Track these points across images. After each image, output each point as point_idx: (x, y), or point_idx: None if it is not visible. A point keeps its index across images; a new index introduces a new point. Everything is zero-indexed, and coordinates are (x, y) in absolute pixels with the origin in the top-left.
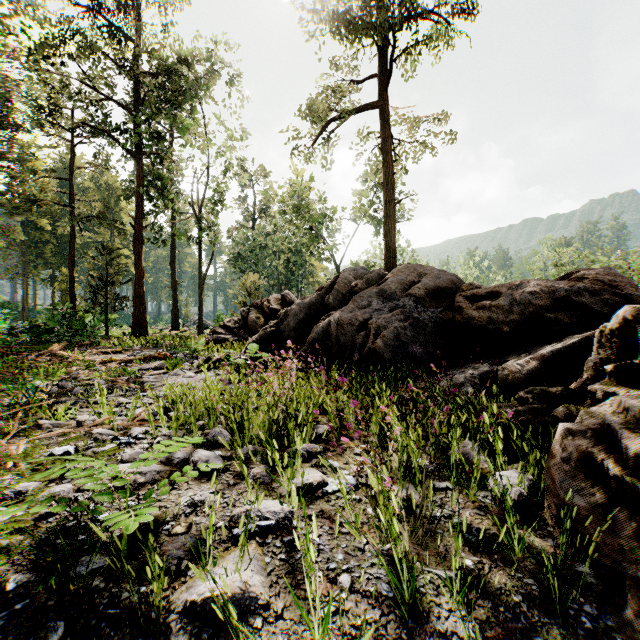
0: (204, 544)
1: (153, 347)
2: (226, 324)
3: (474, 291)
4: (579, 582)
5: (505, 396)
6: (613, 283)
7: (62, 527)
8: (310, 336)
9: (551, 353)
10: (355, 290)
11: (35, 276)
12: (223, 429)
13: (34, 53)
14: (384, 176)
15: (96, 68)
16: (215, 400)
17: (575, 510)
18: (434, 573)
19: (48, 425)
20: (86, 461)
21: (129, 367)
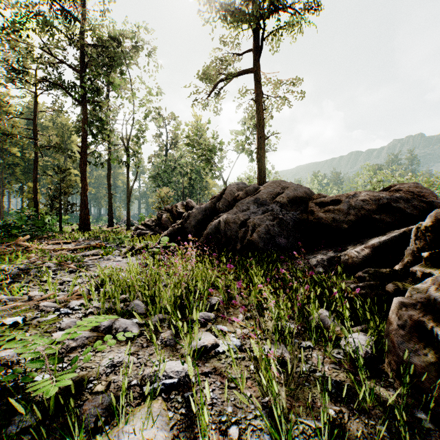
0: (119, 401)
1: (94, 239)
2: (146, 223)
3: (322, 199)
4: (419, 427)
5: (346, 274)
6: (420, 193)
7: (3, 388)
8: (206, 231)
9: (379, 243)
10: (237, 198)
11: (9, 188)
12: (140, 301)
13: (6, 27)
14: (257, 120)
15: (53, 40)
16: (135, 279)
17: (413, 368)
18: (305, 423)
19: (6, 299)
20: (22, 334)
21: (74, 254)
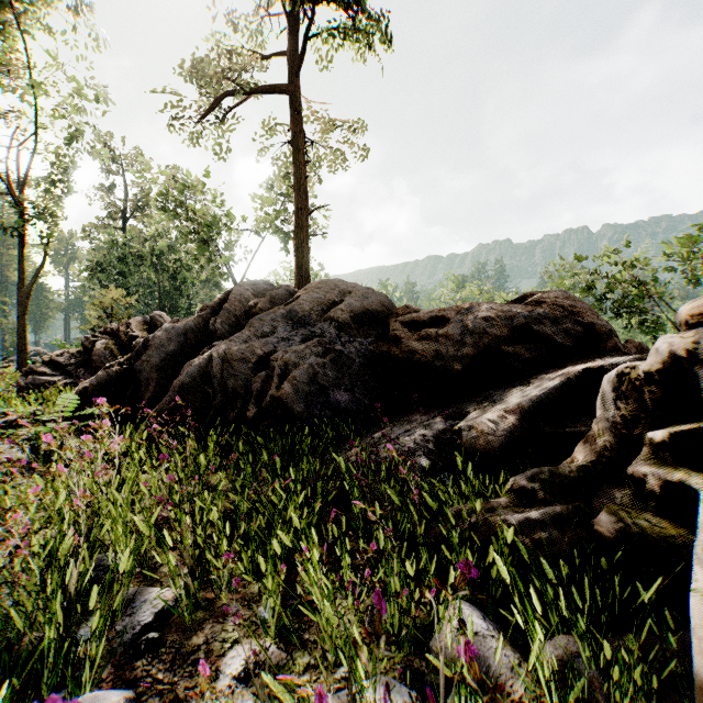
0: None
1: None
2: (55, 359)
3: (414, 315)
4: None
5: (474, 469)
6: (573, 309)
7: None
8: (177, 380)
9: (531, 403)
10: (254, 311)
11: None
12: None
13: None
14: (295, 178)
15: None
16: None
17: None
18: None
19: None
20: None
21: None
